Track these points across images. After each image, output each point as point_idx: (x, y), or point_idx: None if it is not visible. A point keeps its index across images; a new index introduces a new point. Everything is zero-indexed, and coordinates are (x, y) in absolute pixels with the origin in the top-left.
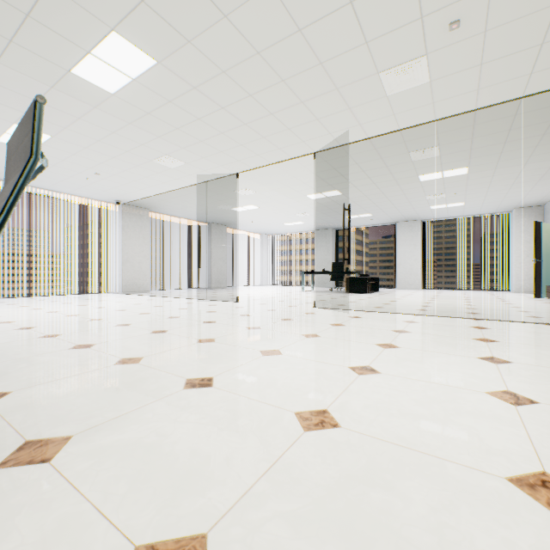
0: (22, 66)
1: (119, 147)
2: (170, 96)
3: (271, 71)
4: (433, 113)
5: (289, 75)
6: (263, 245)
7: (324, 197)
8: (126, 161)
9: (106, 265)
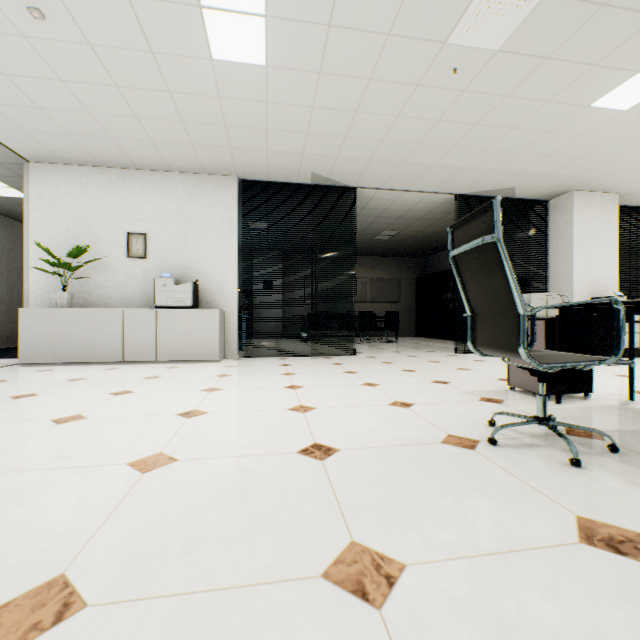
0: None
1: None
2: None
3: None
4: None
5: None
6: None
7: None
8: None
9: None
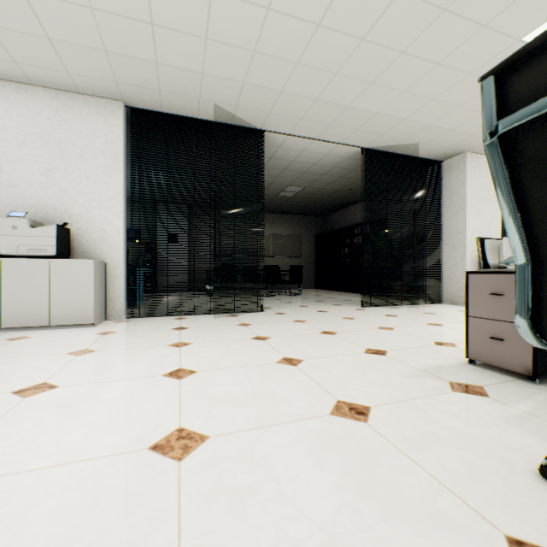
0: None
1: None
2: None
3: None
4: None
5: None
6: None
7: None
8: None
9: None
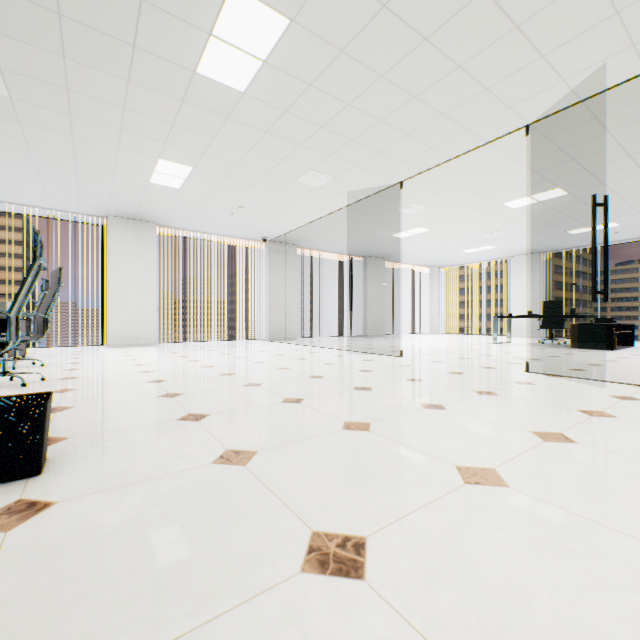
0: (151, 80)
1: (258, 168)
2: (310, 76)
3: None
4: None
5: None
6: (432, 281)
7: (533, 202)
8: (267, 186)
9: (253, 310)
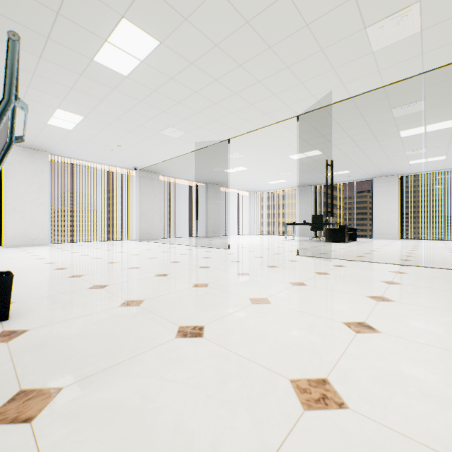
0: (58, 59)
1: (134, 122)
2: (172, 73)
3: (259, 39)
4: (421, 65)
5: (275, 41)
6: (250, 201)
7: (305, 157)
8: (140, 134)
9: (127, 219)
